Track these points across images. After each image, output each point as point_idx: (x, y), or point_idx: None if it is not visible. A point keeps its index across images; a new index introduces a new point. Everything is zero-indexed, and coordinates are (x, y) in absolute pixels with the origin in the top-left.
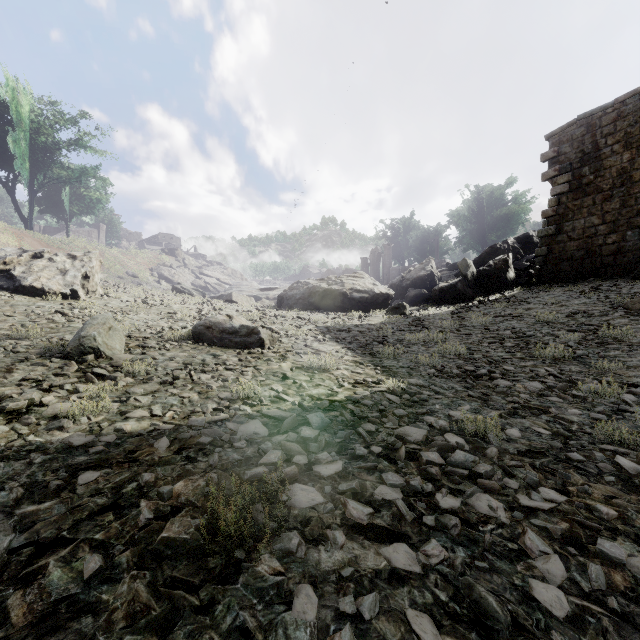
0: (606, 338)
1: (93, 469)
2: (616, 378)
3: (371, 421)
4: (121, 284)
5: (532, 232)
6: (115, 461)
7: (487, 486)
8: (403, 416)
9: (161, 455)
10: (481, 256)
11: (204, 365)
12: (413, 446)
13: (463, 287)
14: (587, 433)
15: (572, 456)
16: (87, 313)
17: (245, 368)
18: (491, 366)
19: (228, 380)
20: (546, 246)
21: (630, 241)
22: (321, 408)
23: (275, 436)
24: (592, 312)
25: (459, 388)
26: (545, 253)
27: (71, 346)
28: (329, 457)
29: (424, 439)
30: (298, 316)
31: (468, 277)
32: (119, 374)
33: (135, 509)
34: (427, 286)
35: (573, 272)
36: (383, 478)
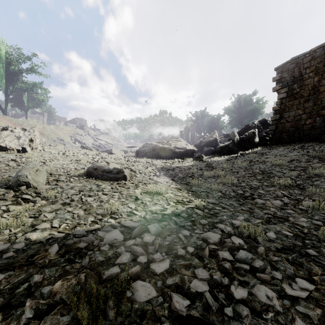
0: (311, 174)
1: (1, 272)
2: (321, 197)
3: (187, 228)
4: (53, 144)
5: (267, 118)
6: (18, 264)
7: (263, 278)
8: (205, 224)
9: (51, 258)
10: (241, 130)
11: (90, 191)
12: (213, 246)
13: (232, 146)
14: (314, 234)
15: (310, 252)
16: (29, 160)
17: (114, 193)
18: (251, 190)
19: (103, 201)
20: (275, 125)
21: (318, 123)
22: (157, 219)
23: (127, 241)
24: (301, 160)
25: (236, 204)
26: (274, 129)
27: (12, 181)
28: (161, 257)
29: (219, 241)
30: (146, 161)
31: (235, 141)
32: (38, 198)
33: (21, 308)
34: (213, 145)
35: (289, 138)
36: (195, 273)
